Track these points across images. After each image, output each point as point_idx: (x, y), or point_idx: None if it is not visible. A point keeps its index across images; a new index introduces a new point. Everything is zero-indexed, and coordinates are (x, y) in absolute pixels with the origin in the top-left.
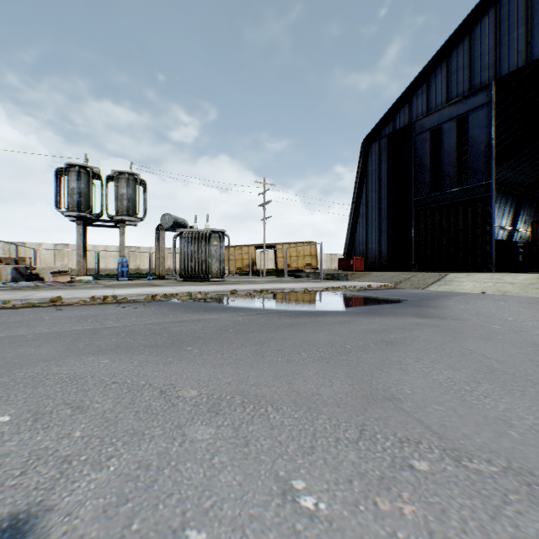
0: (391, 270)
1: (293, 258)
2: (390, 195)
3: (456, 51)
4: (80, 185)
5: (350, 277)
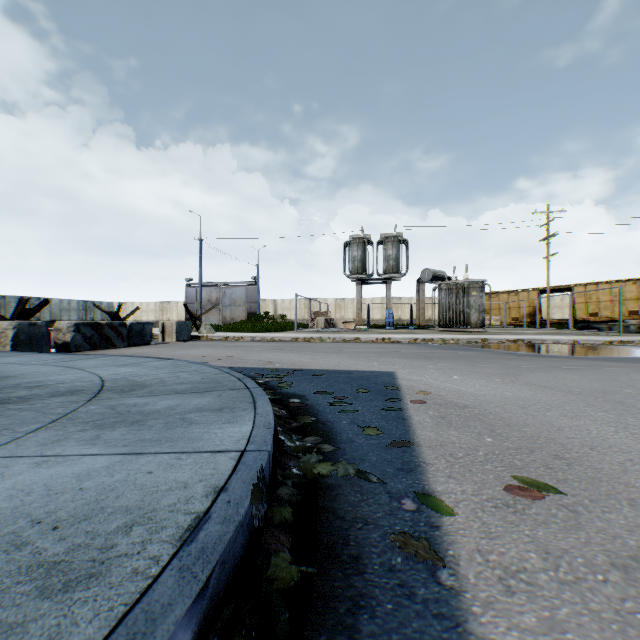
0: None
1: (602, 303)
2: None
3: None
4: (358, 253)
5: None
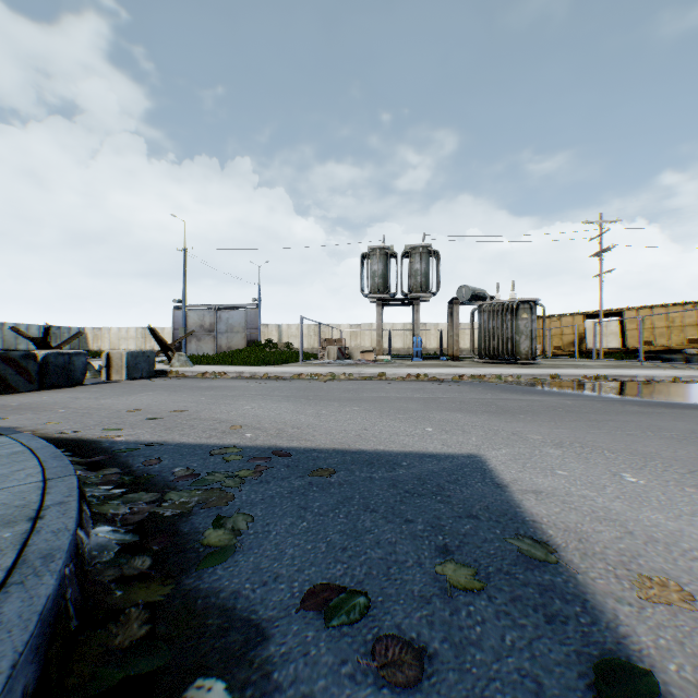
0: None
1: (657, 330)
2: None
3: None
4: (379, 267)
5: None
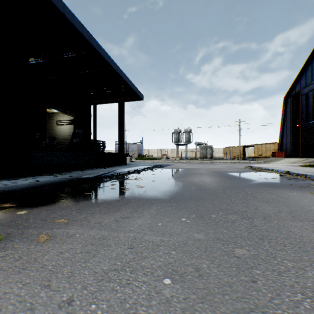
0: (294, 157)
1: (263, 151)
2: (292, 123)
3: (313, 60)
4: (176, 136)
5: (256, 159)
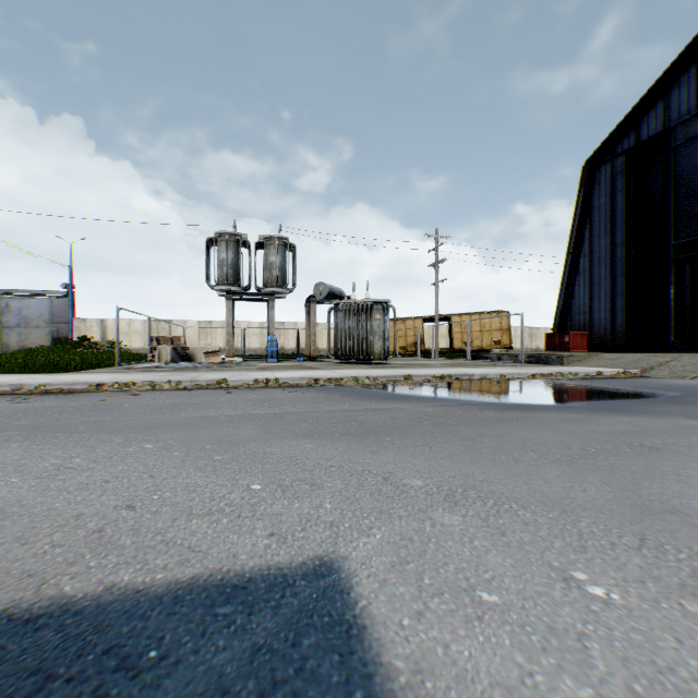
0: (631, 351)
1: (475, 333)
2: (630, 240)
3: None
4: (229, 256)
5: (566, 360)
